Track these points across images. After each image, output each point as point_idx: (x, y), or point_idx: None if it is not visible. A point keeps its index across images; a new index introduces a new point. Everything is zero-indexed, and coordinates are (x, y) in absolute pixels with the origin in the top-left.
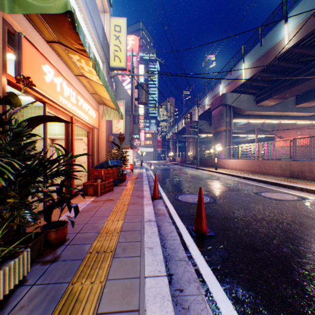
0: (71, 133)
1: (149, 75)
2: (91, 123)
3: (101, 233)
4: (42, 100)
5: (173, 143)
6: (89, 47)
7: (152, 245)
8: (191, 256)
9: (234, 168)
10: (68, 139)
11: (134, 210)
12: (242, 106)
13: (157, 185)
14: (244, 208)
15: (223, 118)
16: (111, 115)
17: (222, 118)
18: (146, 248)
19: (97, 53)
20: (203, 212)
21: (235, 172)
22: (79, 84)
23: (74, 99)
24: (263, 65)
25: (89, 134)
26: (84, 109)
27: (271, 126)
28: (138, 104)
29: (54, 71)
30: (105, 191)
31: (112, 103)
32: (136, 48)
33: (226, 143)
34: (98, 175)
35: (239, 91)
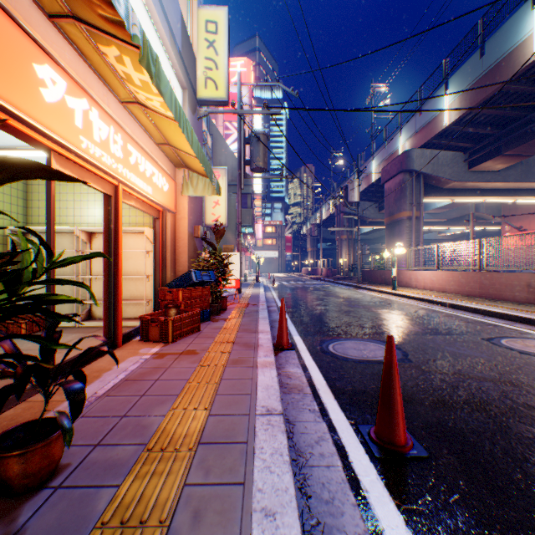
0: (114, 218)
1: (271, 112)
2: (158, 201)
3: (149, 449)
4: (41, 143)
5: (312, 243)
6: (129, 9)
7: (274, 504)
8: (379, 533)
9: (429, 287)
10: (109, 229)
11: (235, 381)
12: (442, 173)
13: (285, 321)
14: (476, 378)
15: (406, 195)
16: (198, 188)
17: (403, 195)
18: (257, 516)
19: (170, 68)
20: (398, 397)
21: (432, 295)
22: (131, 122)
23: (118, 149)
24: (486, 92)
25: (157, 222)
26: (142, 172)
27: (495, 210)
28: (251, 170)
29: (68, 82)
30: (183, 333)
31: (199, 162)
32: (248, 79)
33: (411, 241)
34: (171, 301)
35: (437, 146)
